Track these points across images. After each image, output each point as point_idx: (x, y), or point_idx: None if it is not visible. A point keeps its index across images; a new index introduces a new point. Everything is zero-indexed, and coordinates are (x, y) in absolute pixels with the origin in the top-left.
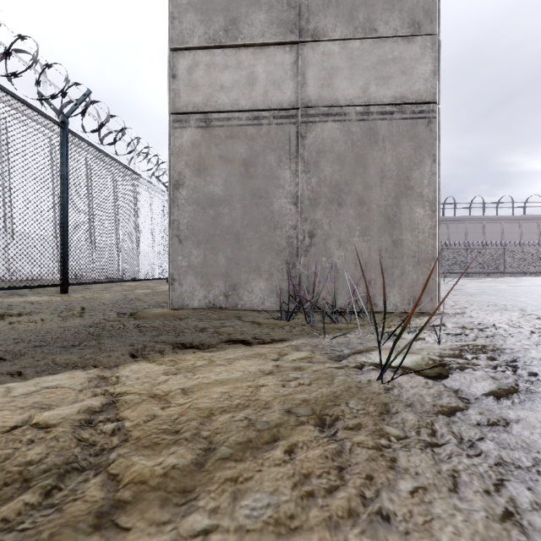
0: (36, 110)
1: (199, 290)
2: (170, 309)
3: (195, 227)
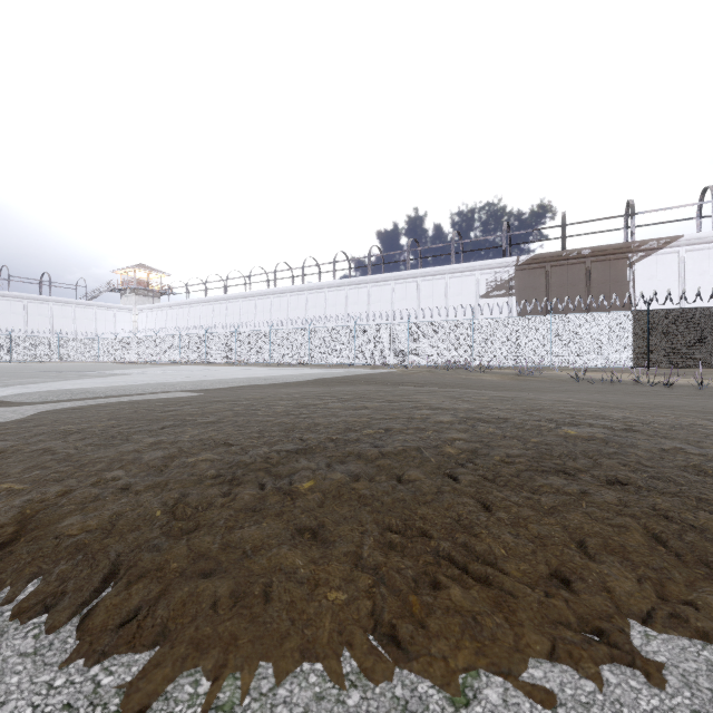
0: None
1: None
2: None
3: None
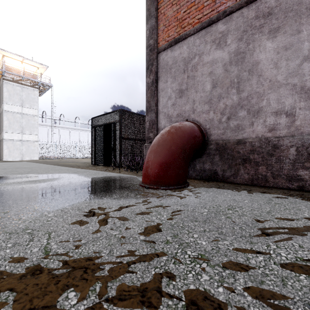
0: None
1: None
2: None
3: None
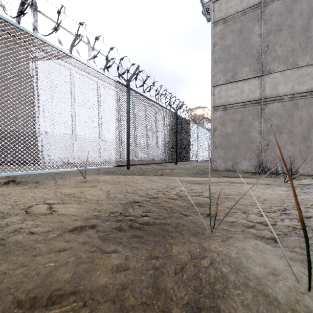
0: (172, 112)
1: (222, 164)
2: (212, 170)
3: (221, 143)
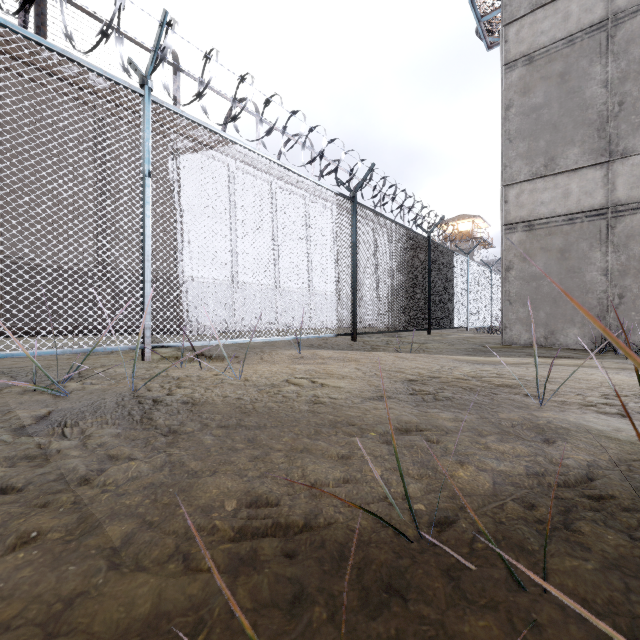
0: (422, 236)
1: (524, 334)
2: (504, 345)
3: (521, 294)
